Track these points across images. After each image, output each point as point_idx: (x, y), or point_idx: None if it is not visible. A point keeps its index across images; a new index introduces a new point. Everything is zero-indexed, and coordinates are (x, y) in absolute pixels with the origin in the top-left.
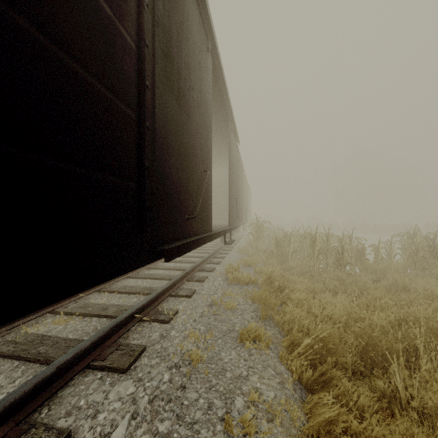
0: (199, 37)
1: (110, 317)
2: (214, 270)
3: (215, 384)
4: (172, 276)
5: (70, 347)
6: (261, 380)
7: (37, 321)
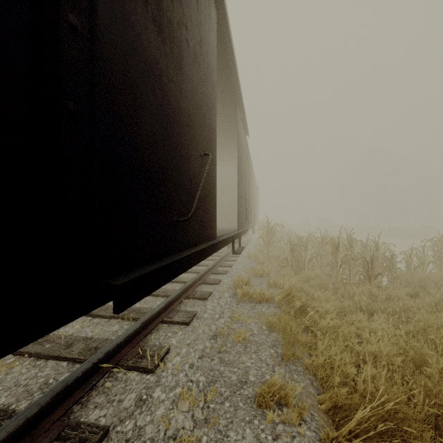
0: None
1: (72, 361)
2: (220, 283)
3: None
4: (168, 291)
5: None
6: None
7: None
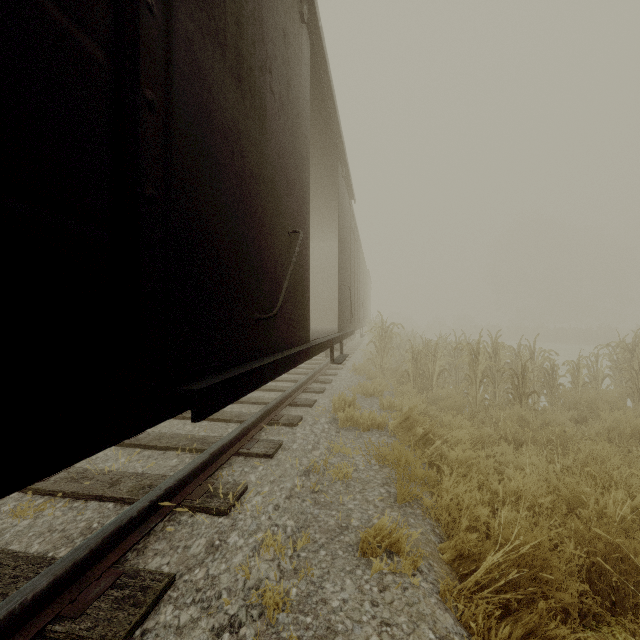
0: None
1: (121, 502)
2: (314, 404)
3: None
4: (243, 415)
5: (21, 578)
6: None
7: None
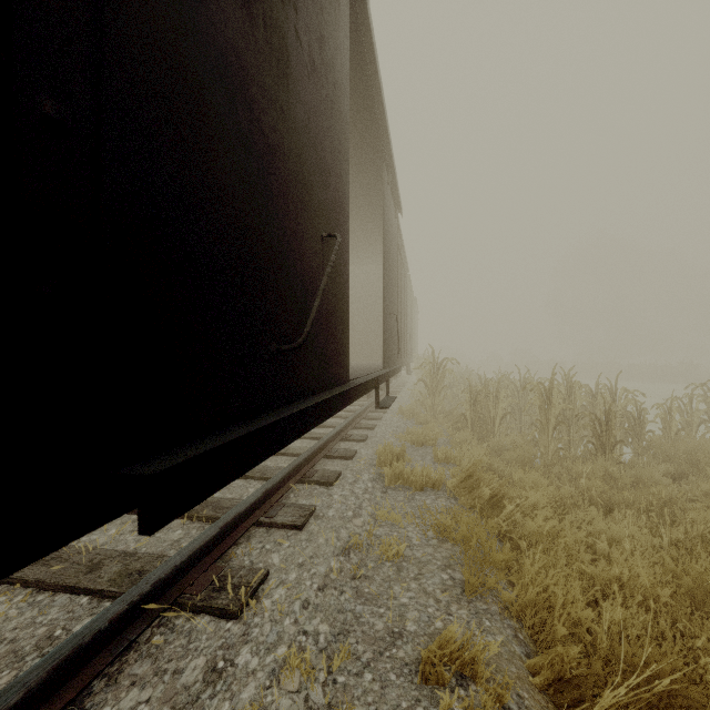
0: None
1: (99, 595)
2: (355, 456)
3: None
4: (268, 470)
5: None
6: None
7: None
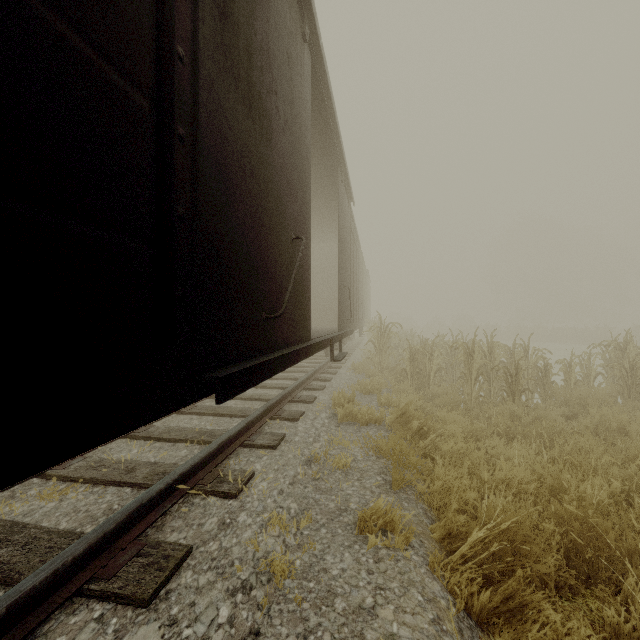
0: (288, 10)
1: (137, 487)
2: (315, 401)
3: (316, 626)
4: (247, 410)
5: (56, 549)
6: (400, 617)
7: (13, 493)
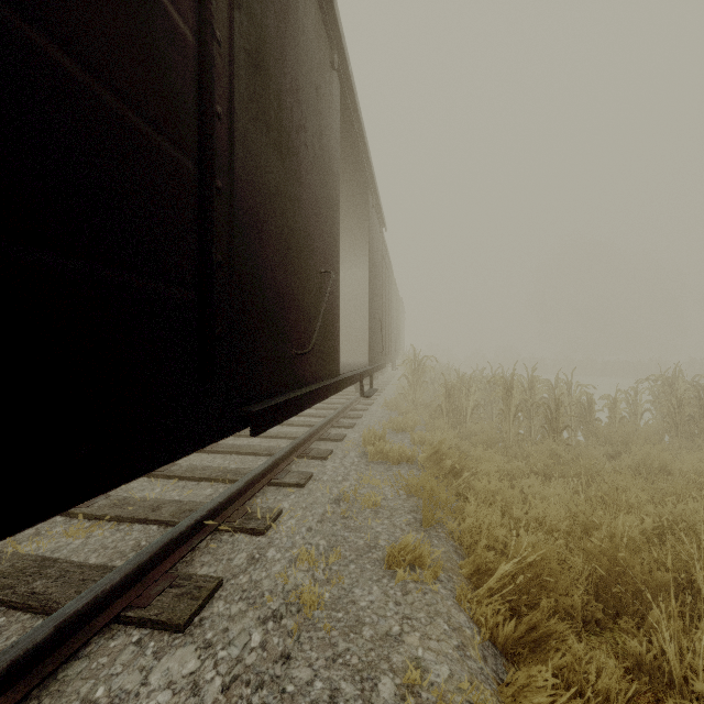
0: (317, 42)
1: (164, 524)
2: (344, 439)
3: (344, 650)
4: (273, 449)
5: (89, 581)
6: (426, 643)
7: (38, 530)
